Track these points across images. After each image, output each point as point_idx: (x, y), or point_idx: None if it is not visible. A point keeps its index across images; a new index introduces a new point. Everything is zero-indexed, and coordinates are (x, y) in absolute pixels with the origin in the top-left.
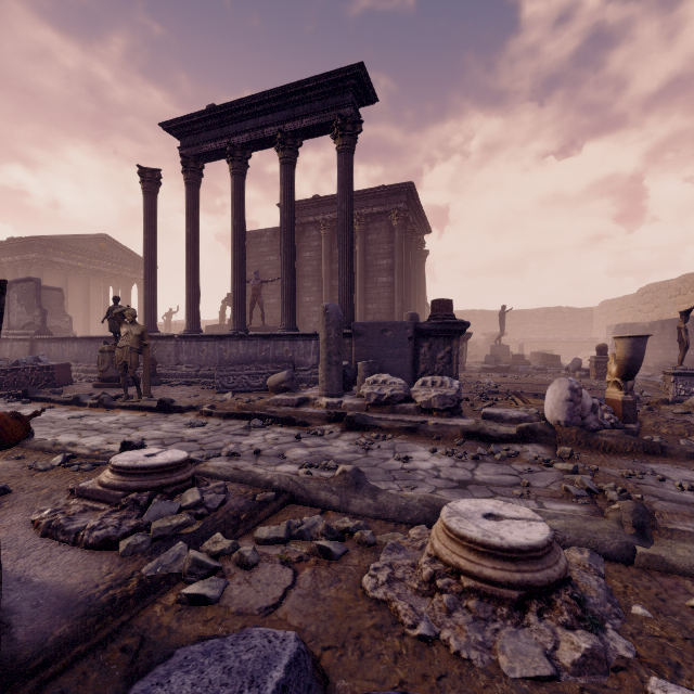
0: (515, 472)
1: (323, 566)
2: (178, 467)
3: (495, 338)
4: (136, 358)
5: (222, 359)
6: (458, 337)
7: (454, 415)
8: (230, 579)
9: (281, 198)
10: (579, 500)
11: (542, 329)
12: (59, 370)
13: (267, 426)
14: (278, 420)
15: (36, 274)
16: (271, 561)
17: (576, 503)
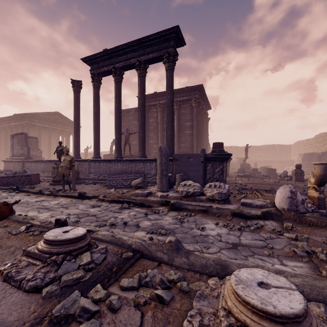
0: (263, 238)
1: (159, 309)
2: (80, 239)
3: (242, 160)
4: (68, 171)
5: (110, 171)
6: (226, 161)
7: (226, 203)
8: (103, 319)
9: (138, 93)
10: (303, 259)
11: (265, 155)
12: (33, 176)
13: (131, 207)
14: (136, 204)
15: (26, 131)
16: (128, 304)
17: (301, 261)
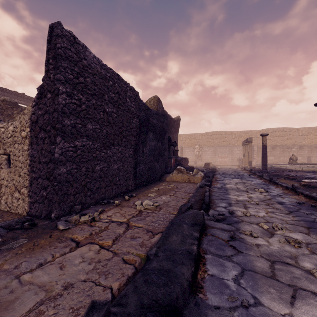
0: None
1: None
2: None
3: None
4: None
5: None
6: None
7: None
8: None
9: None
10: None
11: None
12: None
13: None
14: None
15: None
16: None
17: None
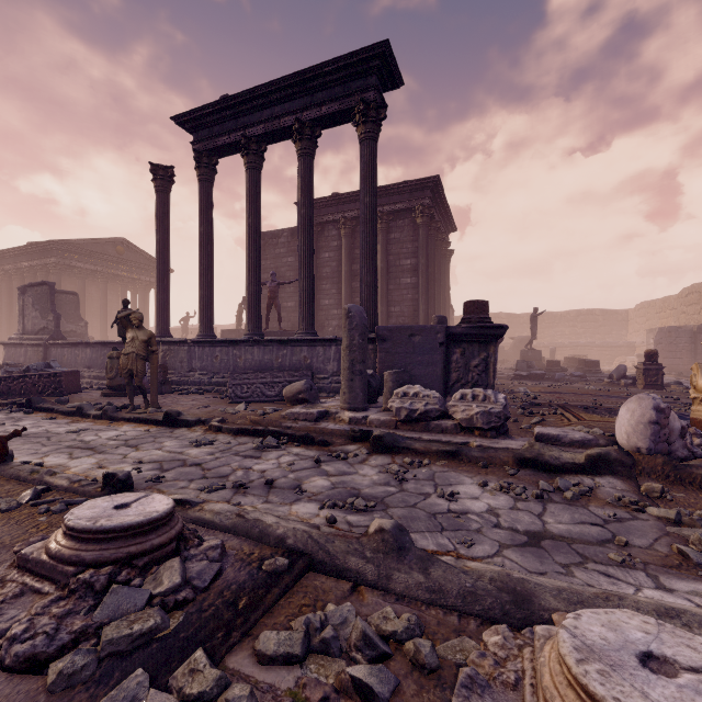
0: (598, 519)
1: None
2: (156, 526)
3: (523, 343)
4: (142, 365)
5: (237, 366)
6: (495, 343)
7: (500, 435)
8: None
9: (298, 193)
10: None
11: (573, 332)
12: (66, 377)
13: (282, 446)
14: (294, 438)
15: (54, 279)
16: None
17: None
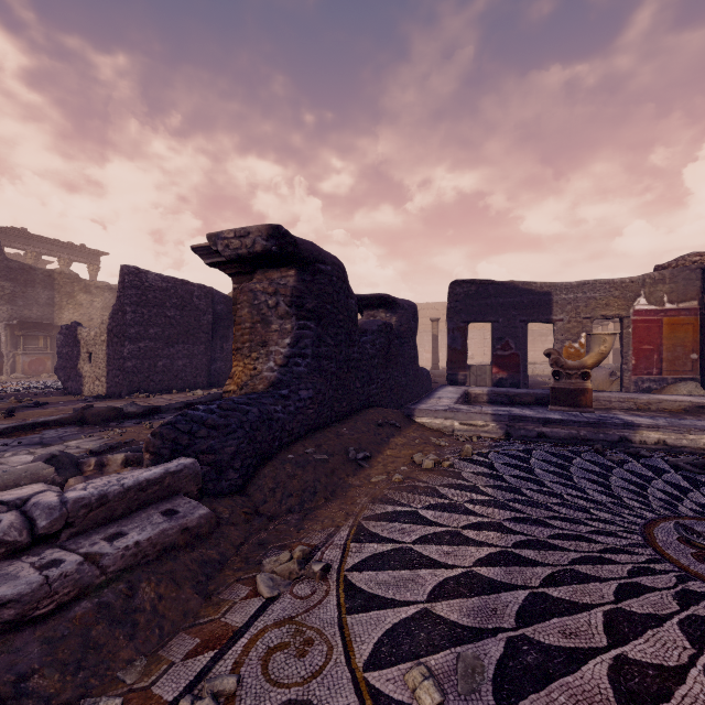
0: None
1: None
2: None
3: None
4: None
5: None
6: None
7: None
8: None
9: None
10: None
11: None
12: None
13: None
14: None
15: None
16: None
17: None
